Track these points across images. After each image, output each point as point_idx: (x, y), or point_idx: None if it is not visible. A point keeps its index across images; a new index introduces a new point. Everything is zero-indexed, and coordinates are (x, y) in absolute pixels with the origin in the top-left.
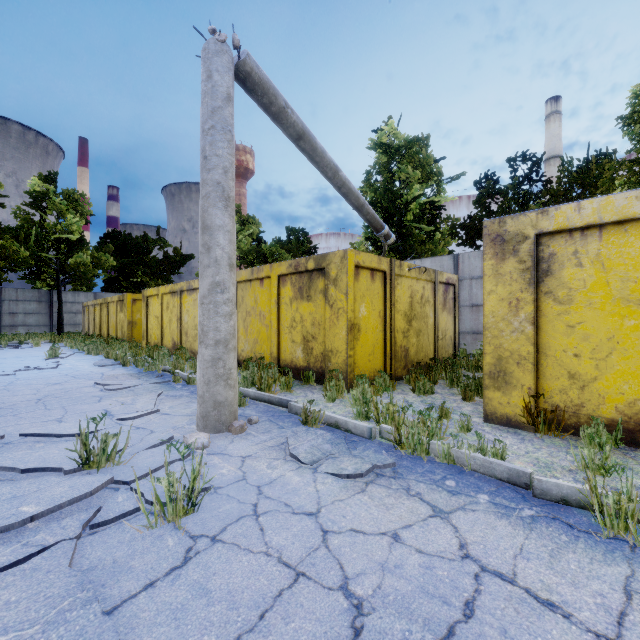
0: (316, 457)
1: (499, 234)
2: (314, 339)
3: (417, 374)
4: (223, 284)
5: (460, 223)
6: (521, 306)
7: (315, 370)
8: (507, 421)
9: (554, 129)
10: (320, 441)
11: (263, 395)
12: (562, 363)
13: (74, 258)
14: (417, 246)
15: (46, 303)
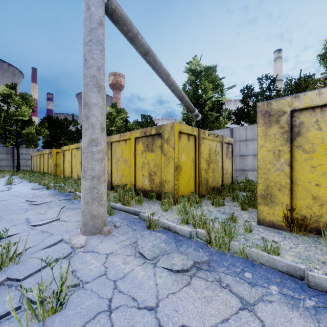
0: (156, 254)
1: (267, 111)
2: (155, 174)
3: (214, 194)
4: (97, 140)
5: (233, 112)
6: (281, 154)
7: (156, 192)
8: (272, 224)
9: (278, 66)
10: (158, 241)
11: (124, 208)
12: (308, 190)
13: (26, 130)
14: (210, 124)
15: (11, 154)
